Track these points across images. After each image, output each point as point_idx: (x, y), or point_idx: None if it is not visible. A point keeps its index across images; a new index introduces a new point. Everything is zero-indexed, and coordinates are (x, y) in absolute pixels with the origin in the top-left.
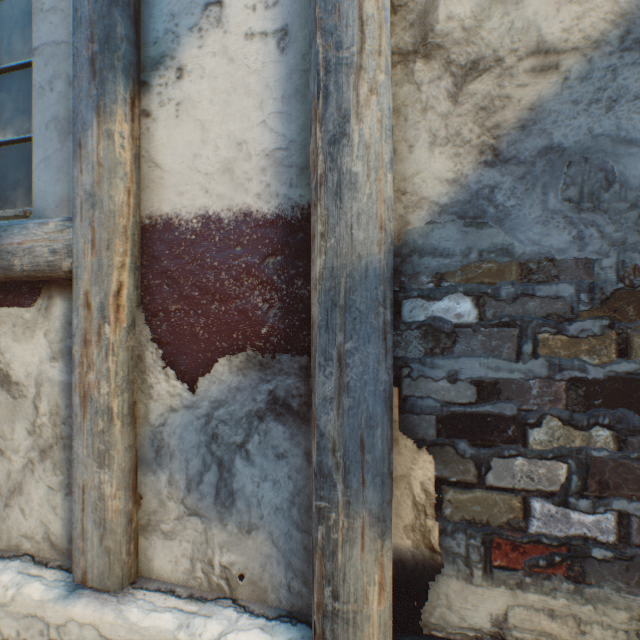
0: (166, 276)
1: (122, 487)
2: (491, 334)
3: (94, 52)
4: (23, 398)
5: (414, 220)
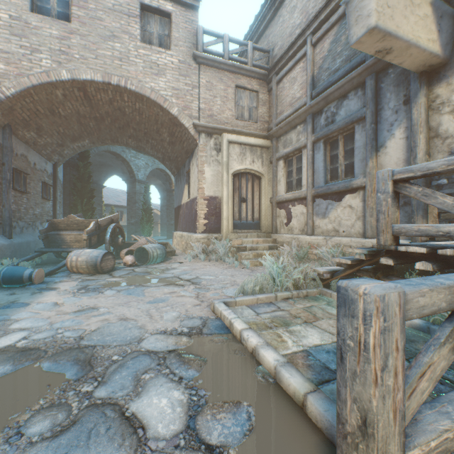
0: None
1: (374, 221)
2: (450, 185)
3: (369, 149)
4: (353, 209)
5: None
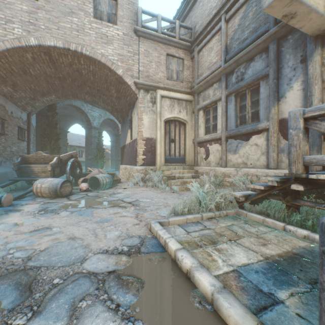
0: (282, 126)
1: (276, 155)
2: None
3: (272, 99)
4: (259, 147)
5: None
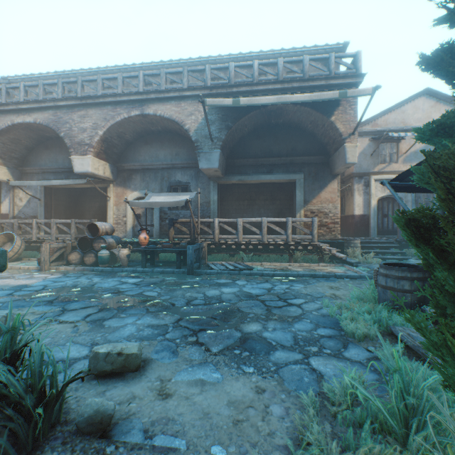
0: (3, 217)
1: None
2: None
3: None
4: None
5: (17, 214)
